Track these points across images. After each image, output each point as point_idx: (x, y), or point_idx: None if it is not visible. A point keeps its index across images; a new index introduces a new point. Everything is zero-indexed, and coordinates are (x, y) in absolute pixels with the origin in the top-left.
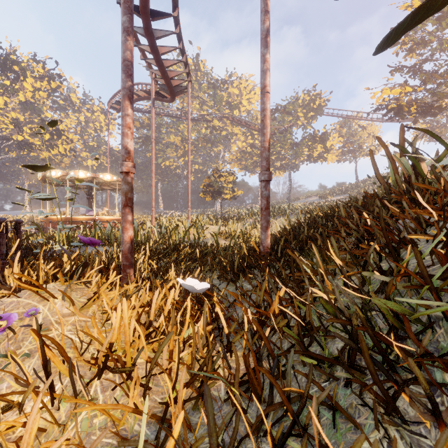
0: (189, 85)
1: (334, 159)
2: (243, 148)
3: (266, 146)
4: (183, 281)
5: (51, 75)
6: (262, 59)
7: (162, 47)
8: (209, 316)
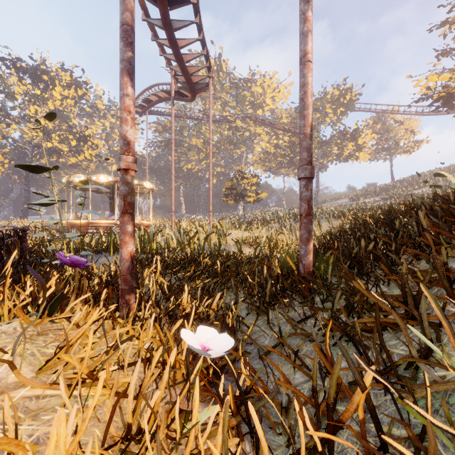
0: (210, 80)
1: (366, 157)
2: (266, 148)
3: (307, 132)
4: (191, 334)
5: (78, 83)
6: (302, 18)
7: (181, 40)
8: (233, 400)
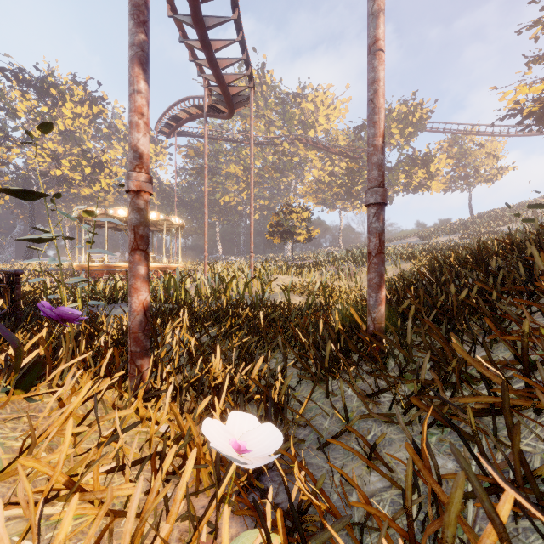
0: (251, 92)
1: (439, 188)
2: (319, 177)
3: (378, 144)
4: (220, 424)
5: (93, 99)
6: None
7: (216, 41)
8: (283, 529)
